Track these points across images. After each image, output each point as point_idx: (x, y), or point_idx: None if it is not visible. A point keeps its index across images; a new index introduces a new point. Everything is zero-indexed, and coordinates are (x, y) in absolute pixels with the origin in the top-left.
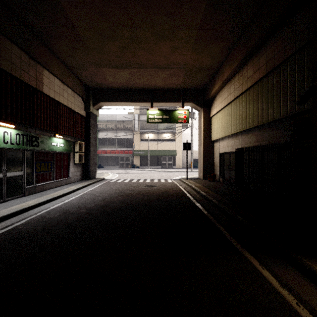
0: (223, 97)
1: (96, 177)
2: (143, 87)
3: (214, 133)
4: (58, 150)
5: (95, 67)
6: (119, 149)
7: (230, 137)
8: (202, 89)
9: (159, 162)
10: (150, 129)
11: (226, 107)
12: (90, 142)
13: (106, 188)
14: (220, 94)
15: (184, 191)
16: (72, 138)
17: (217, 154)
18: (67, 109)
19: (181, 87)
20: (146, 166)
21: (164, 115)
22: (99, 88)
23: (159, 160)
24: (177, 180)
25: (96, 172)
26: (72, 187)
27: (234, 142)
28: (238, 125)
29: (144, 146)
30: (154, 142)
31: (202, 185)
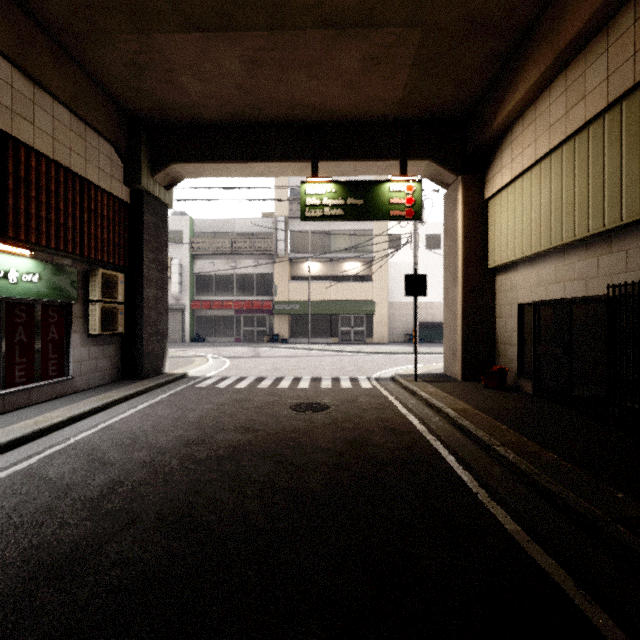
0: (544, 120)
1: (165, 371)
2: (290, 116)
3: (501, 245)
4: (11, 293)
5: (134, 29)
6: (242, 299)
7: (571, 249)
8: (461, 120)
9: (335, 329)
10: (313, 252)
11: (556, 150)
12: (144, 276)
13: (165, 418)
14: (528, 116)
15: (427, 436)
16: (78, 261)
17: (510, 308)
18: (53, 169)
19: (400, 113)
20: (304, 337)
21: (351, 197)
22: (167, 124)
23: (334, 325)
24: (387, 380)
25: (166, 357)
26: (53, 415)
27: (593, 264)
28: (631, 195)
29: (299, 291)
30: (323, 282)
31: (478, 407)
